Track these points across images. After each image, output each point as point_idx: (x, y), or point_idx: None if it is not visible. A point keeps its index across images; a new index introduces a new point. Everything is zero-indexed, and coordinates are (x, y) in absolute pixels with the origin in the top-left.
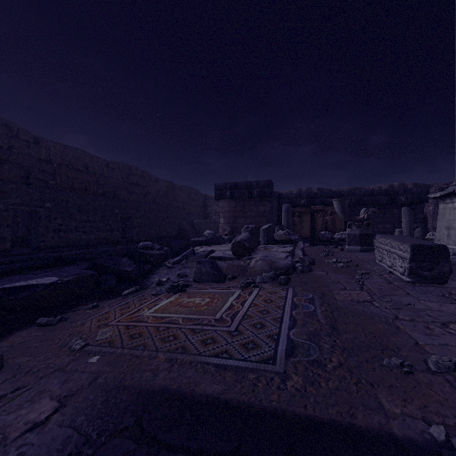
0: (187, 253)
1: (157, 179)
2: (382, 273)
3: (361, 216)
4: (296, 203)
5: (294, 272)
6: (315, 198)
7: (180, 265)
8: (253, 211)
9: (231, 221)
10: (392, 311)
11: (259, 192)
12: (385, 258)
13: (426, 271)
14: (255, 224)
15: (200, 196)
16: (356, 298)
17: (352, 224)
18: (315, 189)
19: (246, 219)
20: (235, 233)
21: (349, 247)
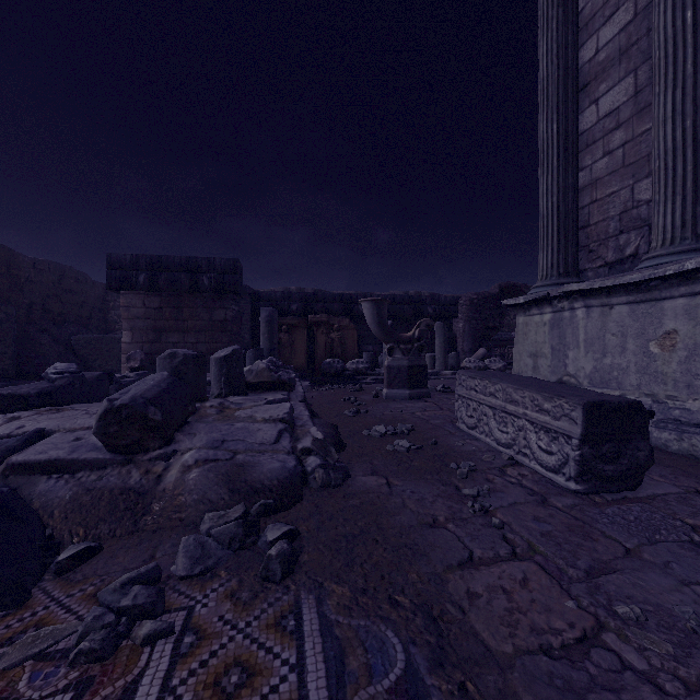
0: None
1: None
2: (498, 463)
3: (410, 334)
4: (283, 309)
5: (303, 489)
6: (314, 302)
7: None
8: (200, 320)
9: (149, 339)
10: None
11: (214, 280)
12: (489, 423)
13: (608, 464)
14: (205, 344)
15: (91, 286)
16: (546, 625)
17: (395, 348)
18: (310, 290)
19: (186, 334)
20: None
21: (390, 392)
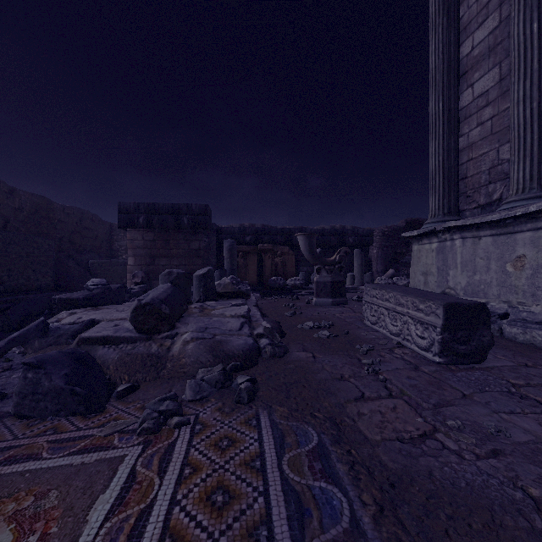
0: (24, 331)
1: (13, 189)
2: (389, 346)
3: (332, 258)
4: (240, 240)
5: (258, 358)
6: (263, 235)
7: (0, 363)
8: (182, 248)
9: (146, 263)
10: (500, 469)
11: (191, 220)
12: (385, 320)
13: (462, 345)
14: (185, 266)
15: (102, 224)
16: (402, 428)
17: (321, 269)
18: (259, 225)
19: (172, 259)
20: (153, 280)
21: (318, 300)
